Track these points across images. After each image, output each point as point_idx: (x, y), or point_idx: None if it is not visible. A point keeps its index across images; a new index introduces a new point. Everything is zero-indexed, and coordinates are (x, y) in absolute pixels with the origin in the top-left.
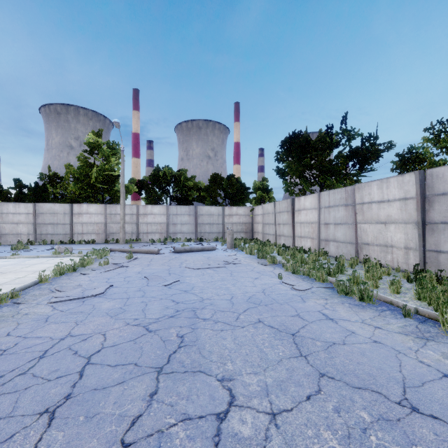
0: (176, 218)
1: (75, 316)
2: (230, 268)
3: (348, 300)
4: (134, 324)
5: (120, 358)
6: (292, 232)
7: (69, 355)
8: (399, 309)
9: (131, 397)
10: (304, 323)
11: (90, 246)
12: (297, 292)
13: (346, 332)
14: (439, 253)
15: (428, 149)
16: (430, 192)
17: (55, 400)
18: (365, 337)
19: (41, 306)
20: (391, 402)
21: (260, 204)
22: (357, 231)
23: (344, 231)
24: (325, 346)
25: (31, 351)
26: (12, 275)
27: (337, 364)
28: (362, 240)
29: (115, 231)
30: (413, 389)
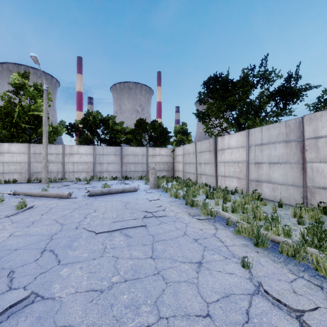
0: (102, 158)
1: None
2: (152, 228)
3: None
4: None
5: None
6: (215, 171)
7: None
8: None
9: None
10: None
11: (6, 186)
12: None
13: None
14: None
15: None
16: None
17: None
18: None
19: None
20: None
21: (180, 145)
22: (306, 171)
23: (283, 171)
24: None
25: None
26: None
27: None
28: (315, 183)
29: (40, 170)
30: None
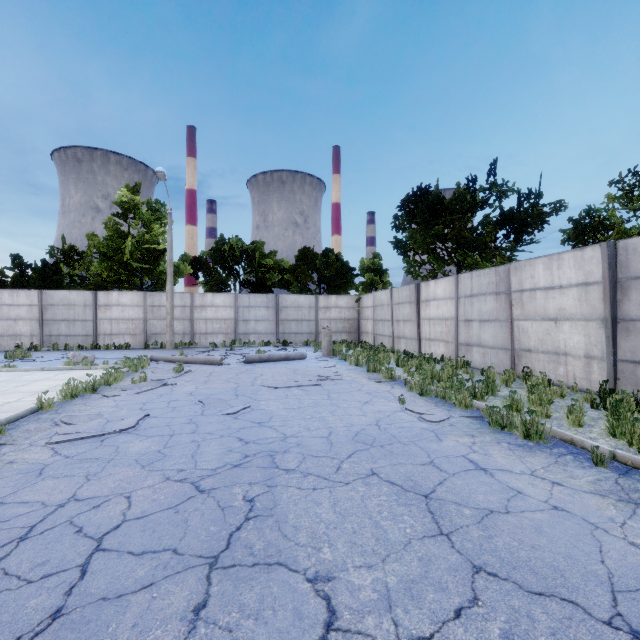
0: (248, 312)
1: (87, 466)
2: (327, 386)
3: (506, 438)
4: (177, 479)
5: (149, 540)
6: (418, 333)
7: (69, 534)
8: (585, 453)
9: (163, 615)
10: (443, 477)
11: (122, 352)
12: (429, 424)
13: (509, 491)
14: (638, 364)
15: (614, 212)
16: (623, 273)
17: (34, 621)
18: (538, 499)
19: (36, 448)
20: (596, 622)
21: (369, 291)
22: (513, 331)
23: (493, 331)
24: (478, 516)
25: (7, 528)
26: (0, 398)
27: (499, 549)
28: (522, 345)
29: (160, 331)
30: (628, 596)
